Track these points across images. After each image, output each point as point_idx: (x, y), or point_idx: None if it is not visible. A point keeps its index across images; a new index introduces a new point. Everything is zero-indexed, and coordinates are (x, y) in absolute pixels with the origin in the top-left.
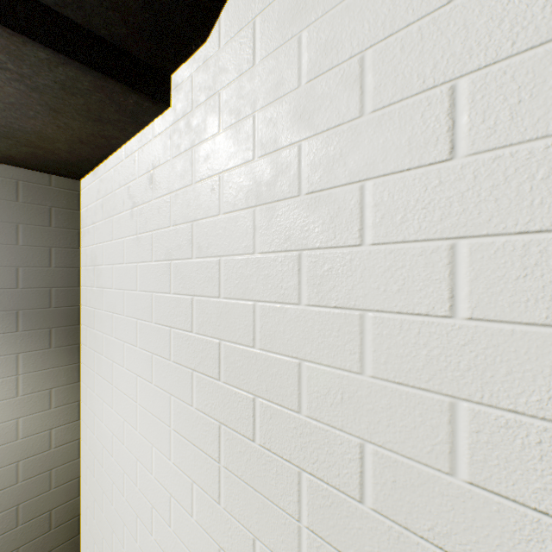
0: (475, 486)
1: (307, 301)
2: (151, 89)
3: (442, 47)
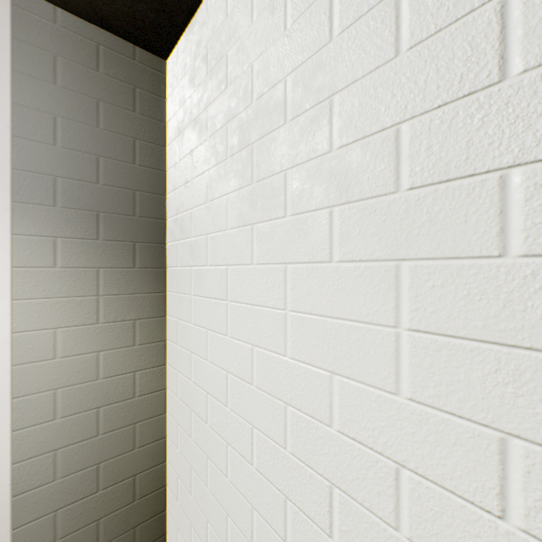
0: None
1: None
2: None
3: None
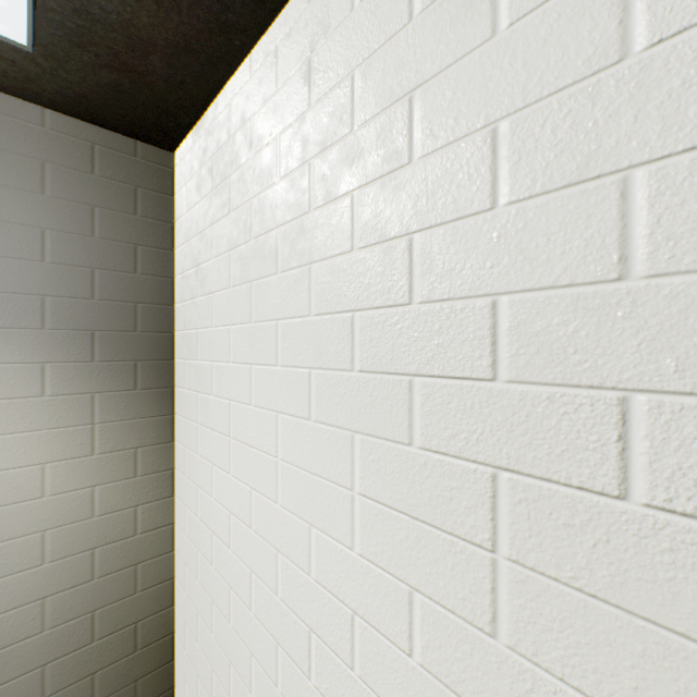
0: None
1: None
2: None
3: None
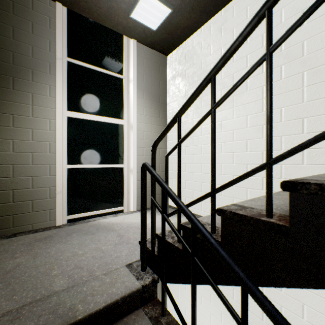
0: None
1: None
2: None
3: None
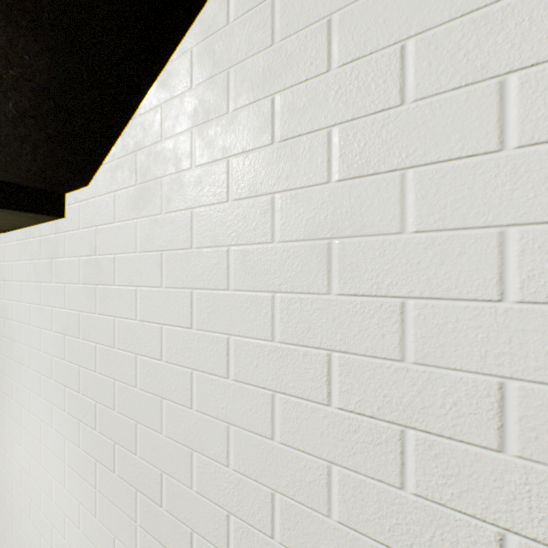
0: (198, 493)
1: (140, 386)
2: (47, 208)
3: (189, 269)
